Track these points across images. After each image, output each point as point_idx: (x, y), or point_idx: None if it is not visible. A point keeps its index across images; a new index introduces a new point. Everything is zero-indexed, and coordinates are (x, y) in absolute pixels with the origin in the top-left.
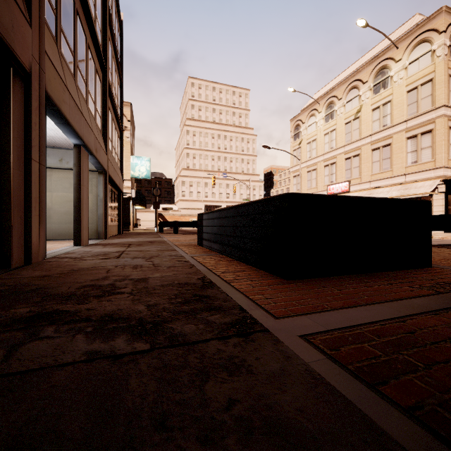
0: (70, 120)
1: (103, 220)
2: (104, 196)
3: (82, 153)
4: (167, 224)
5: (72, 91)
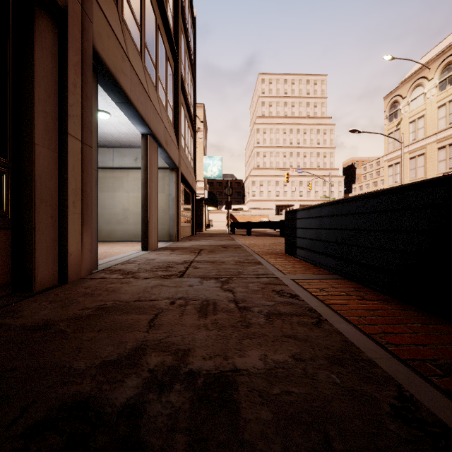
0: (131, 98)
1: (175, 220)
2: (176, 195)
3: (150, 144)
4: (239, 225)
5: (136, 67)
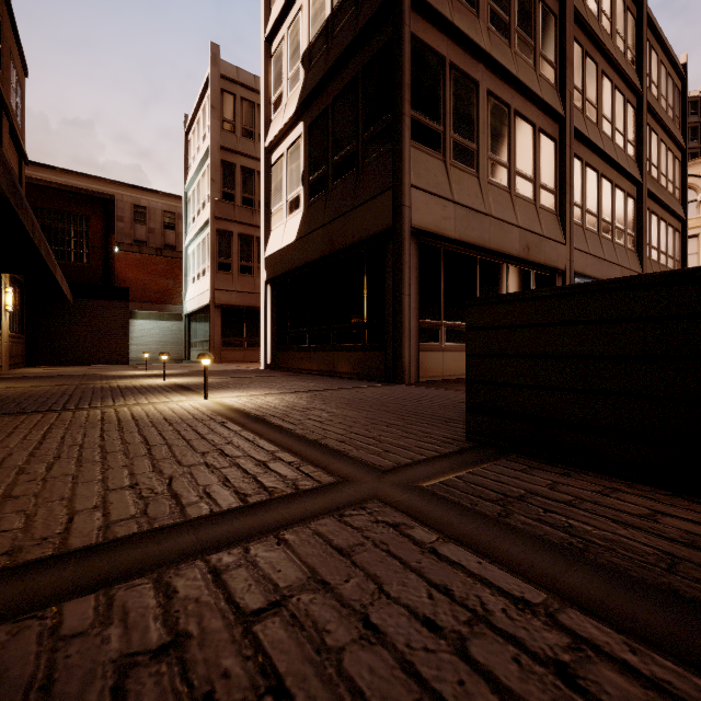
0: (591, 274)
1: None
2: None
3: None
4: None
5: (595, 250)
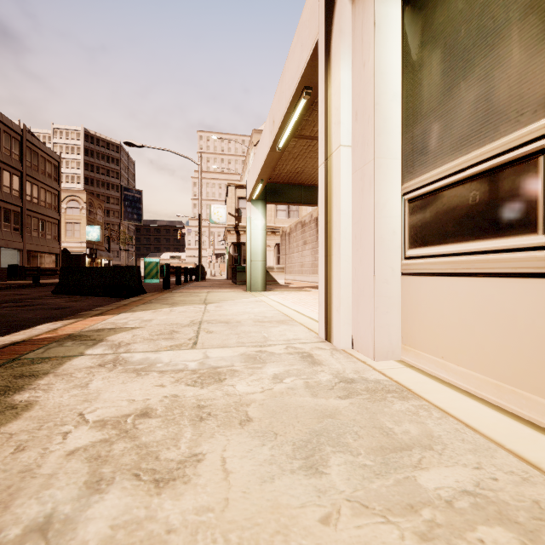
0: None
1: None
2: (22, 260)
3: None
4: None
5: None
